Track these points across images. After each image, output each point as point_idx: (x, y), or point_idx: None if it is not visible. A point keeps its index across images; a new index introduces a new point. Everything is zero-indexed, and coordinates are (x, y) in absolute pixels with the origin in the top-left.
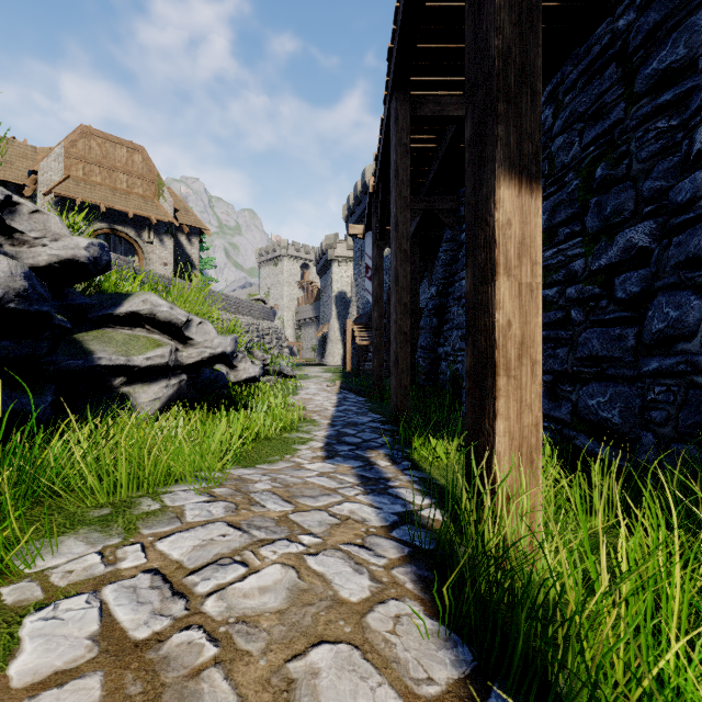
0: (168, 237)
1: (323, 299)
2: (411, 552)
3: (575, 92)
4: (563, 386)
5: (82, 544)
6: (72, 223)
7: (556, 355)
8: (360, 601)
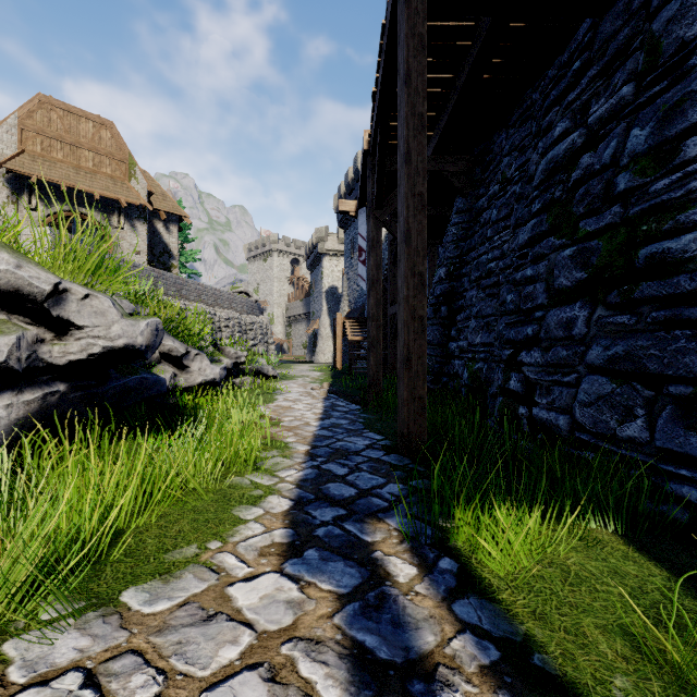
0: (141, 222)
1: (313, 295)
2: None
3: None
4: None
5: None
6: (28, 203)
7: None
8: None
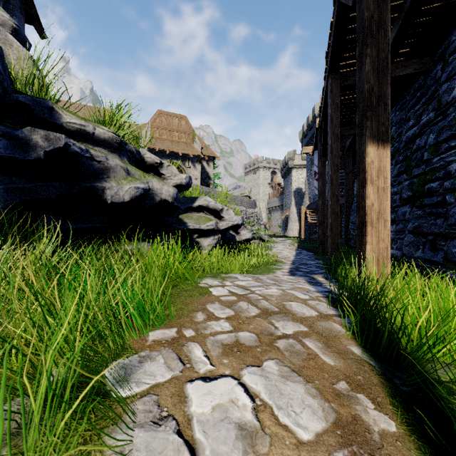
0: (197, 163)
1: (285, 194)
2: (327, 296)
3: (455, 54)
4: (439, 242)
5: (211, 280)
6: None
7: (436, 224)
8: (305, 299)
